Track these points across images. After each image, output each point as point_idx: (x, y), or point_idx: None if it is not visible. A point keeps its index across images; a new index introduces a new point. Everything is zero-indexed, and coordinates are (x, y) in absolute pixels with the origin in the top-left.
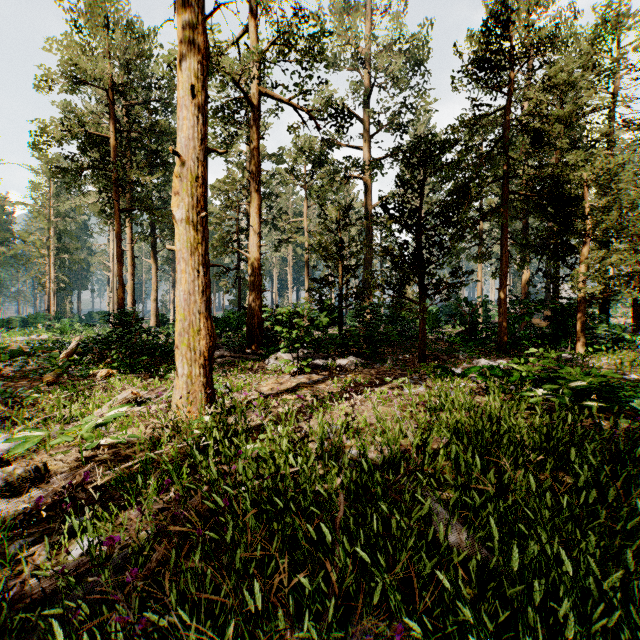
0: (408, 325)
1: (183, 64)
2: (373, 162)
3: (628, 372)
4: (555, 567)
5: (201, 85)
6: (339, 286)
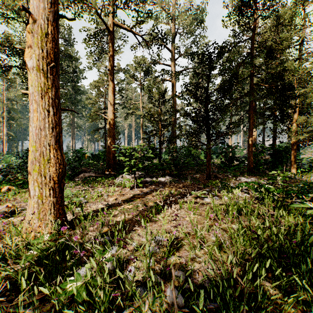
0: (196, 158)
1: None
2: (177, 72)
3: None
4: None
5: None
6: (159, 136)
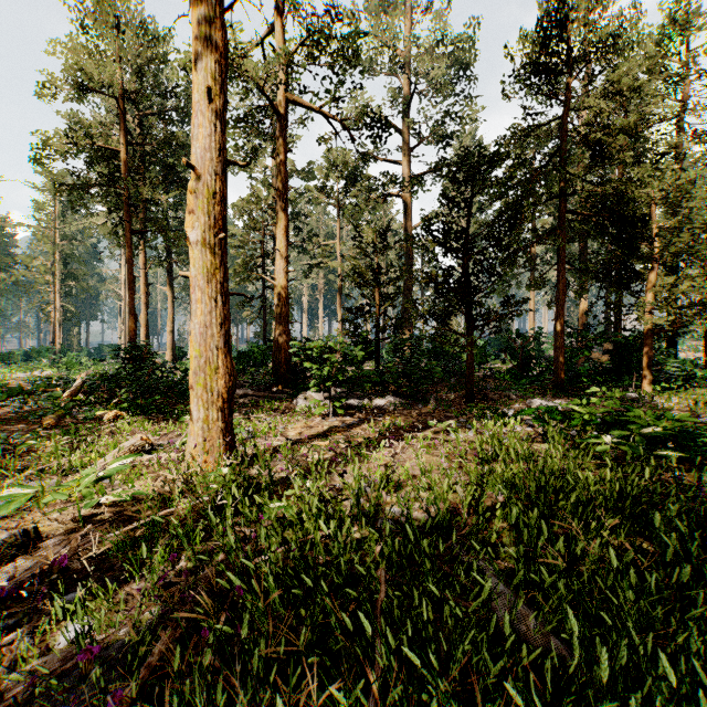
0: (453, 360)
1: (199, 64)
2: (413, 178)
3: (703, 414)
4: (649, 670)
5: (219, 88)
6: (376, 317)
